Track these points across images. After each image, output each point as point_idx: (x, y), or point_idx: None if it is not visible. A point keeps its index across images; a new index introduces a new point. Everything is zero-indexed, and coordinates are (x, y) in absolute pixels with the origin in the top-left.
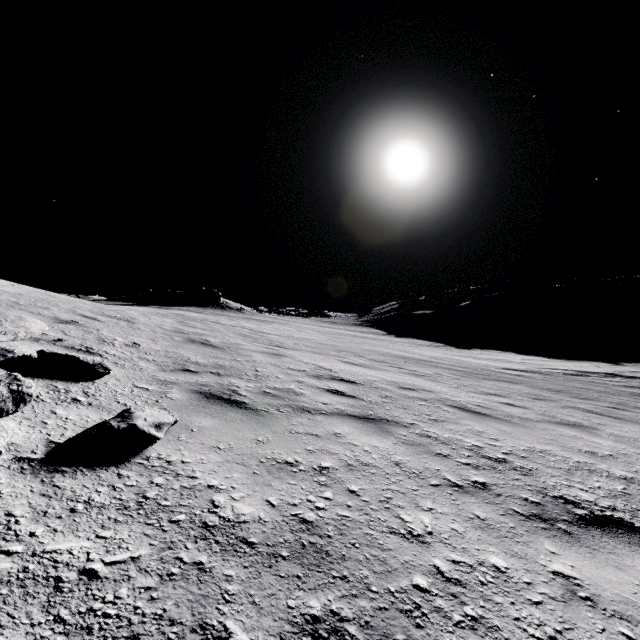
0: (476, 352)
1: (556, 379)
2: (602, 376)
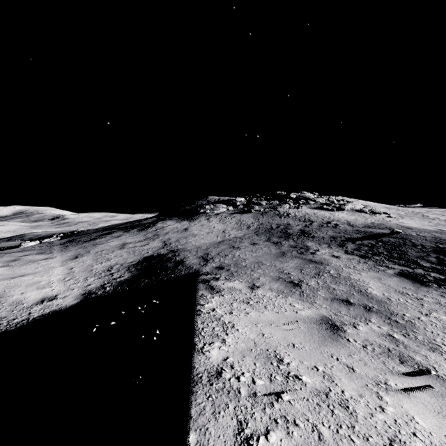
0: None
1: None
2: None
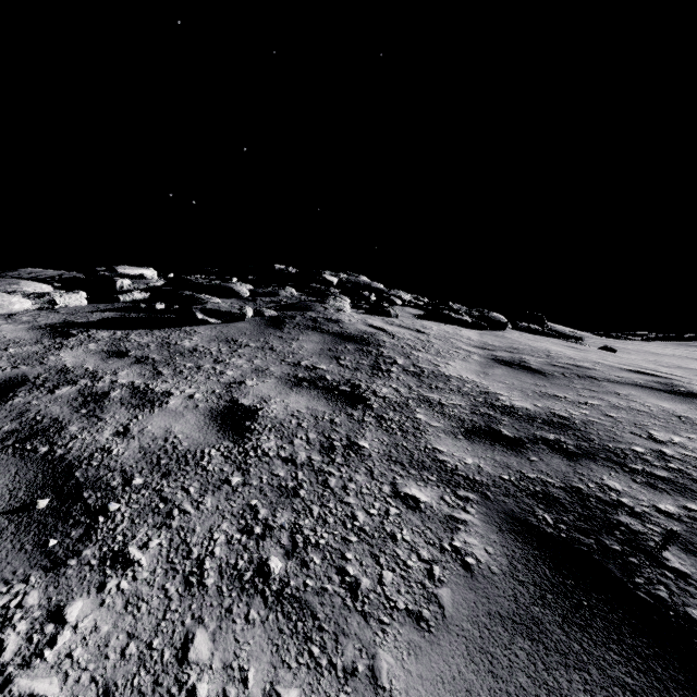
0: None
1: None
2: None
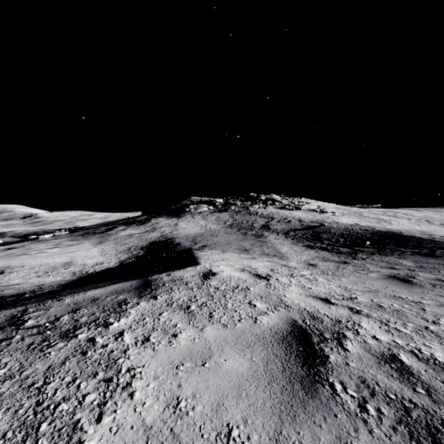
0: None
1: None
2: None
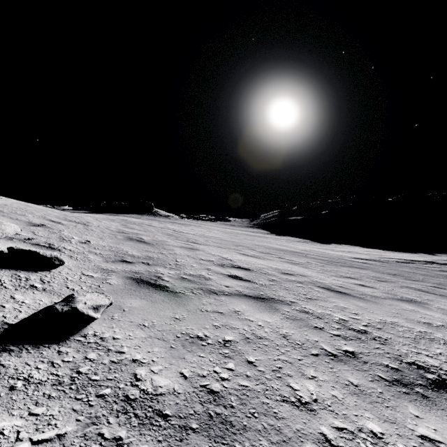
0: (333, 246)
1: (391, 265)
2: (423, 263)
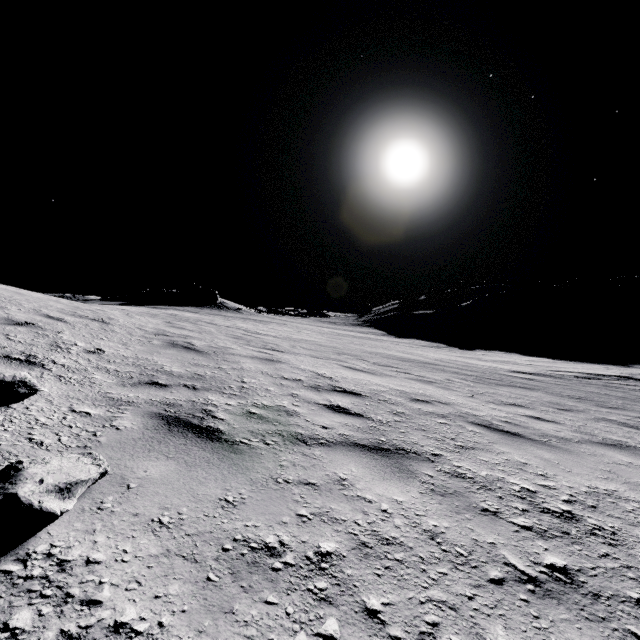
0: (480, 353)
1: (570, 383)
2: (615, 379)
